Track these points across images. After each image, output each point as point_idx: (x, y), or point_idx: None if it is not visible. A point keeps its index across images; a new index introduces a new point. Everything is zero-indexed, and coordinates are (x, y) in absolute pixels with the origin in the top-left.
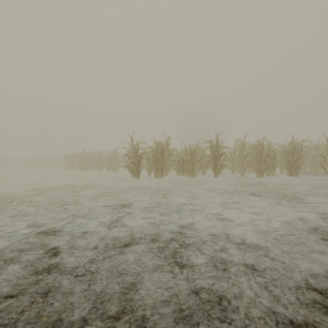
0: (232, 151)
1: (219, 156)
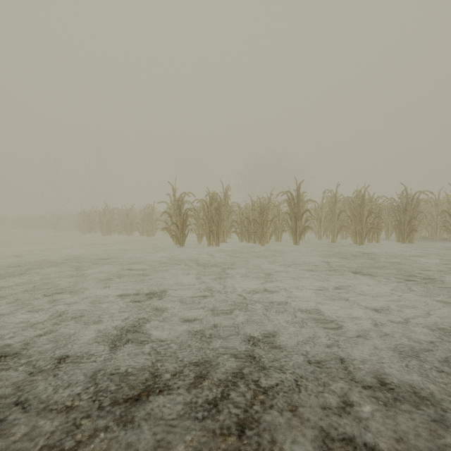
0: (318, 207)
1: (301, 214)
